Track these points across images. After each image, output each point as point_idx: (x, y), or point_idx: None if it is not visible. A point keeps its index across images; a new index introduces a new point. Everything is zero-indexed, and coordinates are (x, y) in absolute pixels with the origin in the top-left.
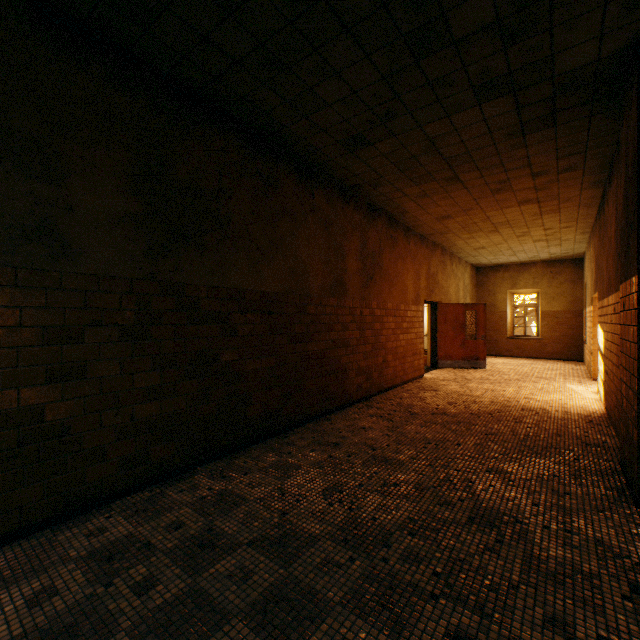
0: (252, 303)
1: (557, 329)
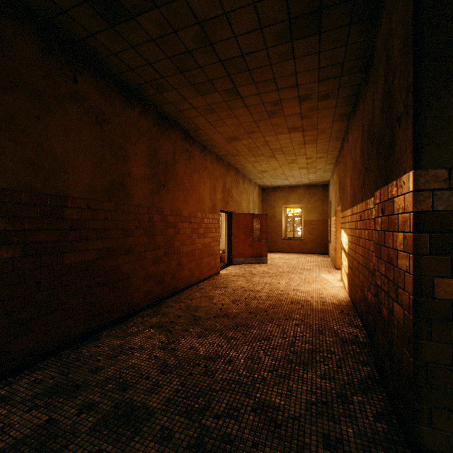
0: None
1: (313, 232)
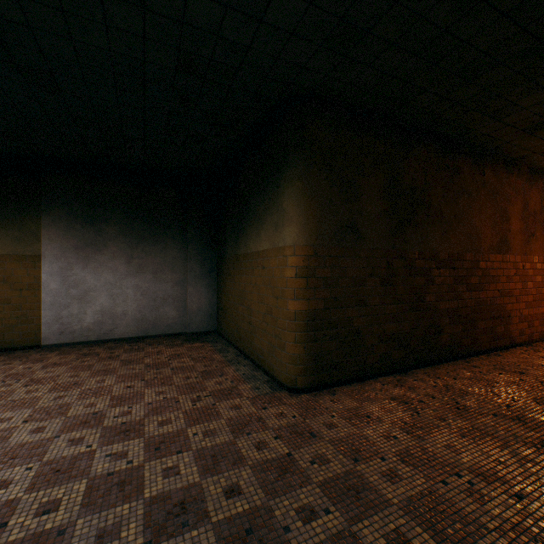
0: (442, 261)
1: None
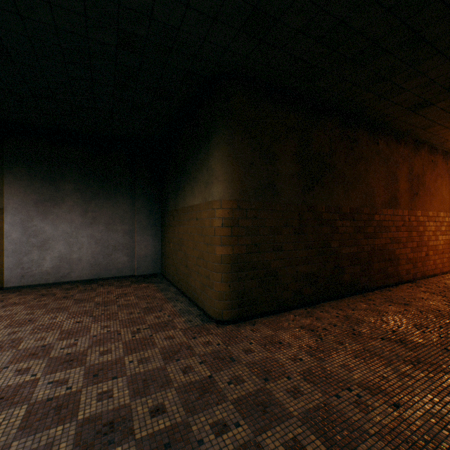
0: (344, 214)
1: None
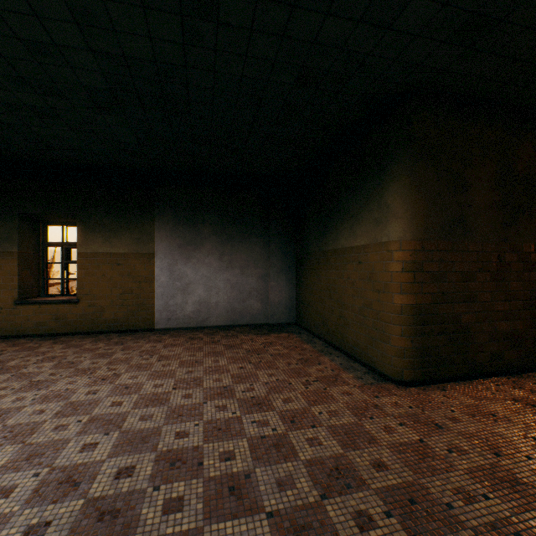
0: None
1: None
